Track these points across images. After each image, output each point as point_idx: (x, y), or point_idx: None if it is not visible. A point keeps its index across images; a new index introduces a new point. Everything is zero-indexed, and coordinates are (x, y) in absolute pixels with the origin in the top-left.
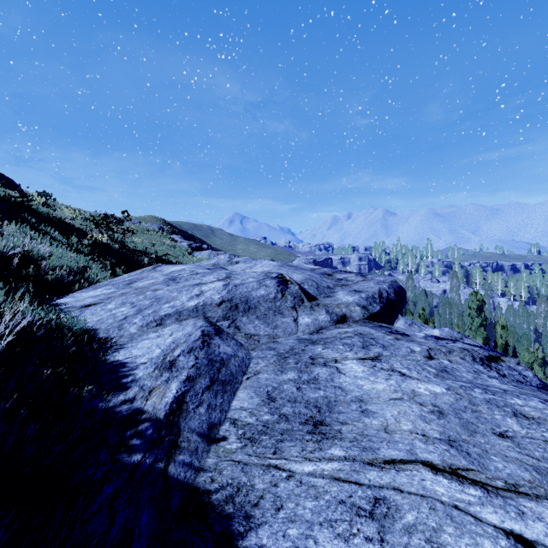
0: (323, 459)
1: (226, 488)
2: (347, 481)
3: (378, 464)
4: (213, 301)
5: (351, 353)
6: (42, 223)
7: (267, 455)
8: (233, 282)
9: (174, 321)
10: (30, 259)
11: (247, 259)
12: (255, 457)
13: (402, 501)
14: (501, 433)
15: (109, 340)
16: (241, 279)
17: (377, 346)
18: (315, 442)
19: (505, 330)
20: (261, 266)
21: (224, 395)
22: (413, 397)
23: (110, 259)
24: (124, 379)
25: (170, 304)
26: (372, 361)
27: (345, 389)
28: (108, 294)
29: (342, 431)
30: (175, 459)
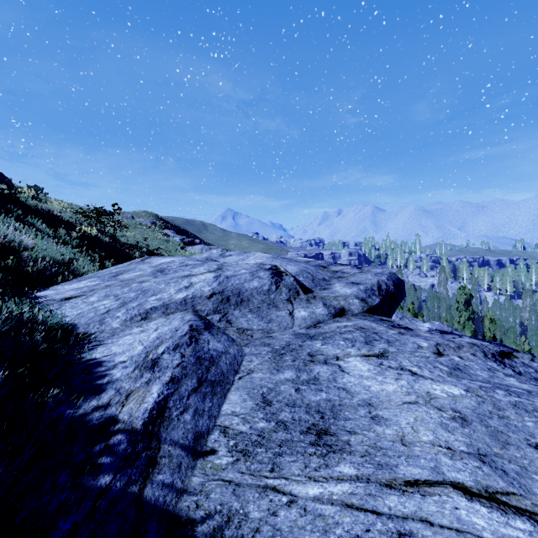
0: (330, 479)
1: (214, 517)
2: (362, 509)
3: (399, 486)
4: (203, 294)
5: (353, 349)
6: (29, 215)
7: (263, 474)
8: (224, 273)
9: (160, 315)
10: (10, 249)
11: (239, 253)
12: (249, 476)
13: (433, 537)
14: (537, 445)
15: (88, 335)
16: (232, 271)
17: (381, 341)
18: (320, 456)
19: (493, 324)
20: (254, 258)
21: (214, 397)
22: (430, 401)
23: (99, 252)
24: (99, 381)
25: (157, 296)
26: (378, 358)
27: (350, 390)
28: (91, 287)
29: (351, 442)
30: (152, 480)
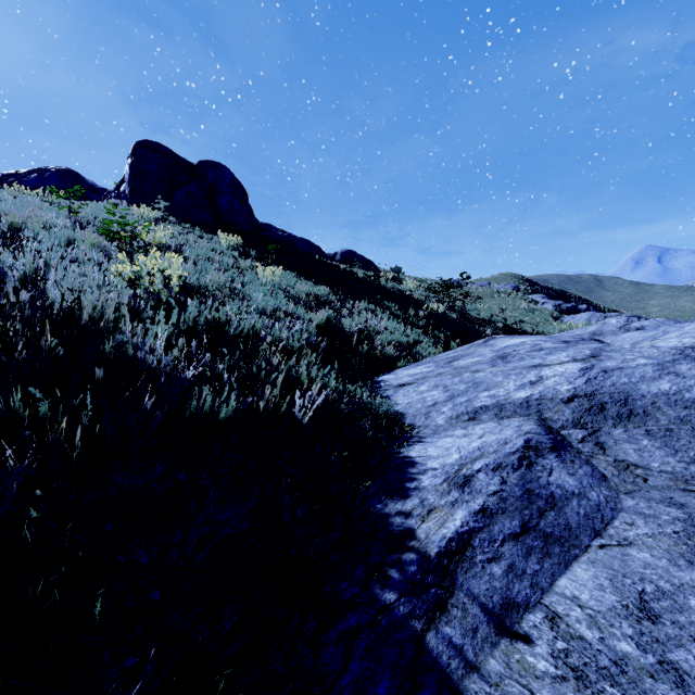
0: None
1: None
2: None
3: None
4: (556, 395)
5: None
6: (386, 298)
7: None
8: (601, 364)
9: (491, 417)
10: (366, 334)
11: (661, 322)
12: None
13: None
14: None
15: (413, 428)
16: (618, 360)
17: None
18: None
19: None
20: (677, 336)
21: (544, 559)
22: None
23: (444, 332)
24: (408, 483)
25: (490, 392)
26: None
27: None
28: (424, 374)
29: None
30: (438, 627)
